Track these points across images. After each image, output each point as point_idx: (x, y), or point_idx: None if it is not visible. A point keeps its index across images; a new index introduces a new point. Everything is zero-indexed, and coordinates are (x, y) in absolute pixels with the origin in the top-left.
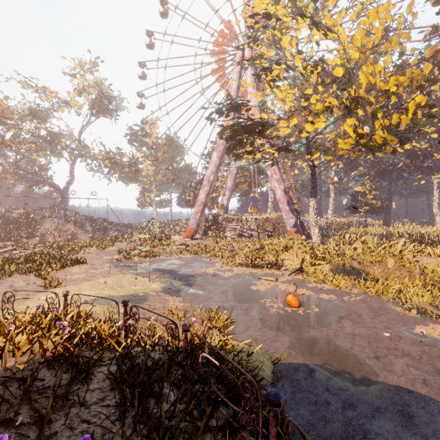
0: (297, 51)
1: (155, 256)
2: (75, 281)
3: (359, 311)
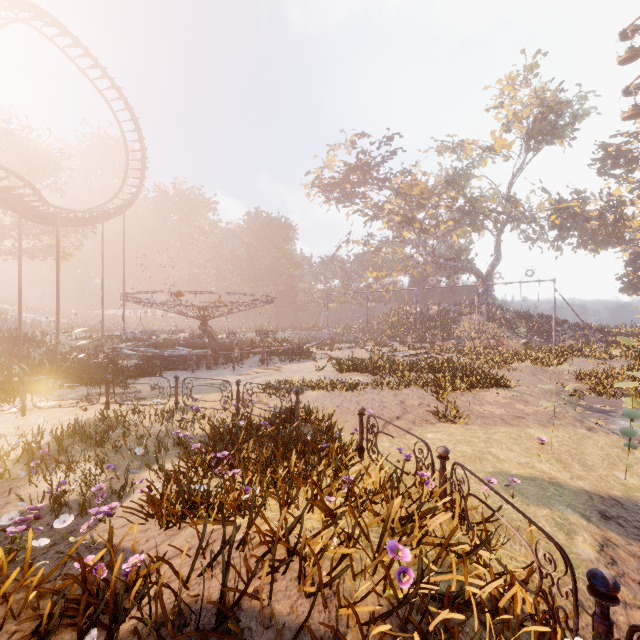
0: None
1: None
2: (485, 419)
3: None
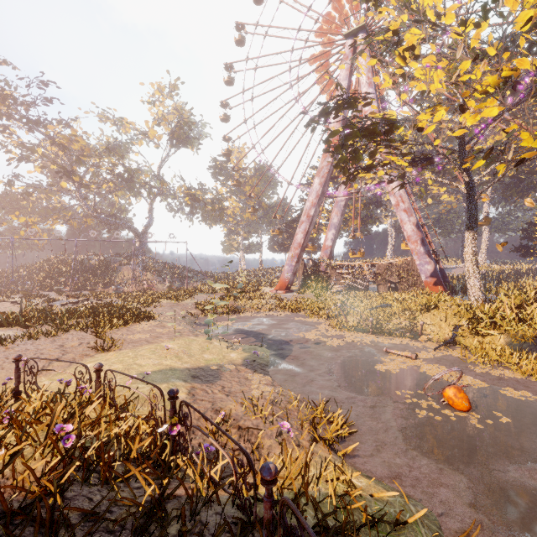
0: None
1: (239, 312)
2: (135, 343)
3: None
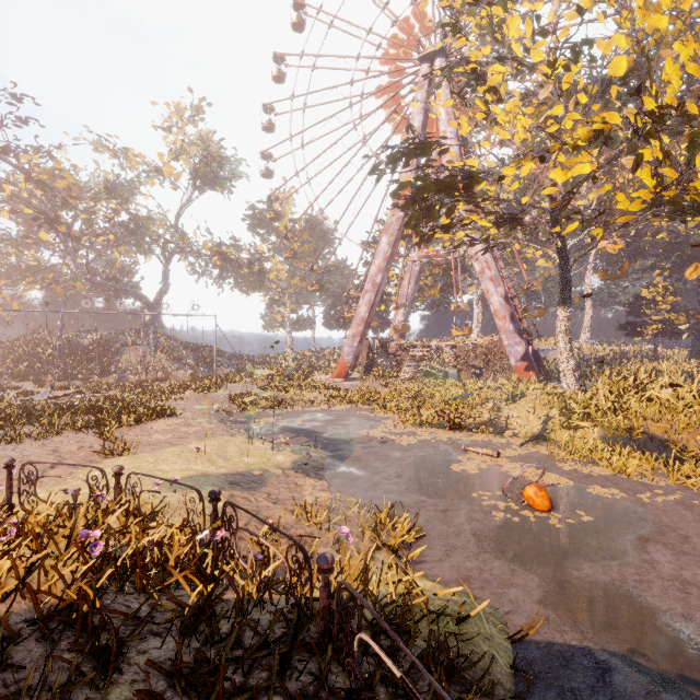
0: (538, 33)
1: (286, 406)
2: (153, 445)
3: (681, 527)
